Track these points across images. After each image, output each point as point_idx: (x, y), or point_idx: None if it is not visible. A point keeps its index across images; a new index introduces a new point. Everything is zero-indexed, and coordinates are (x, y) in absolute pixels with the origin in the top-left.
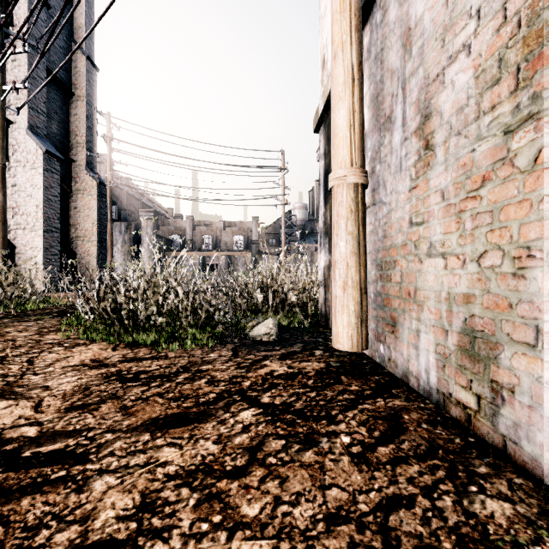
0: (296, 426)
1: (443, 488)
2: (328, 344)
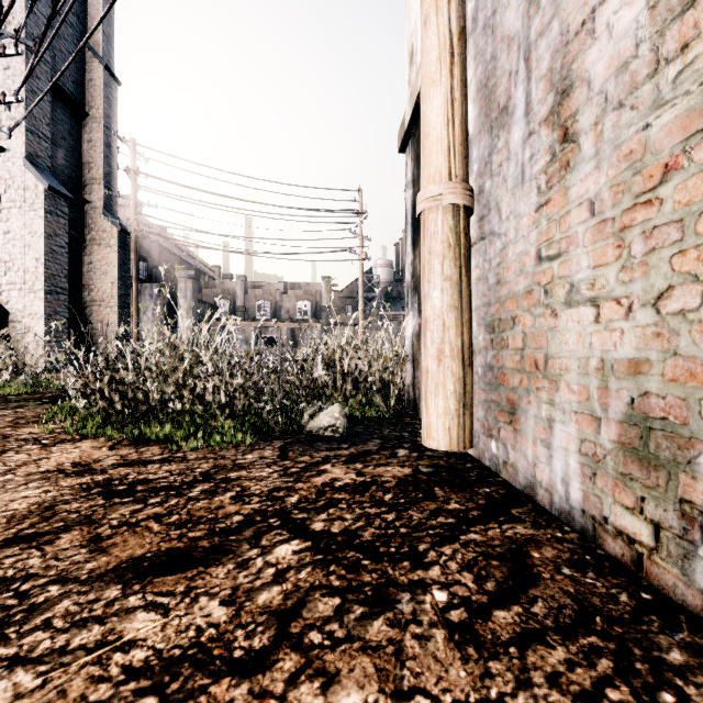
0: (361, 572)
1: (613, 697)
2: (416, 440)
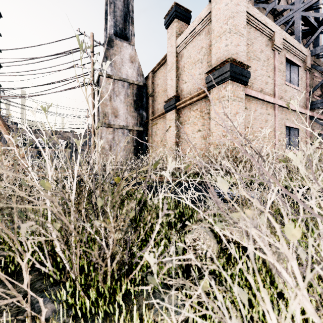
0: None
1: None
2: None
